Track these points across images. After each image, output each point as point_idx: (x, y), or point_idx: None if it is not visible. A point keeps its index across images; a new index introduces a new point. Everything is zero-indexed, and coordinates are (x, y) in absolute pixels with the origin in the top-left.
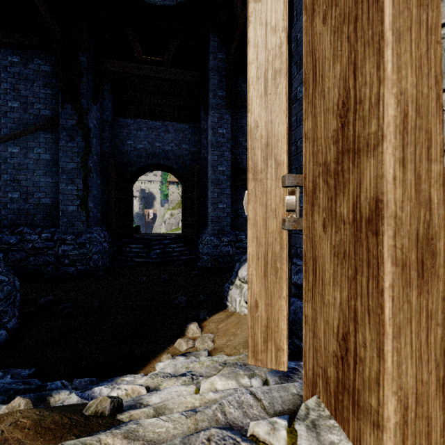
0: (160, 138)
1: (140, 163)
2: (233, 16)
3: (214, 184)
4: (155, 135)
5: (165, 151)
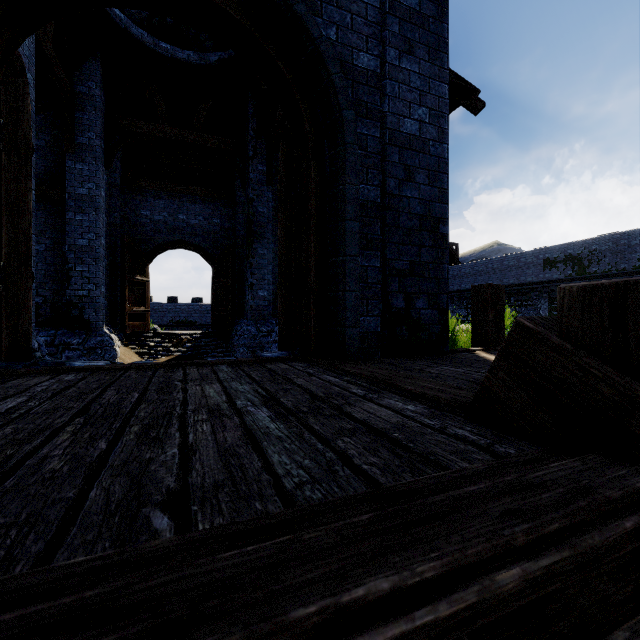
0: None
1: None
2: None
3: None
4: None
5: None
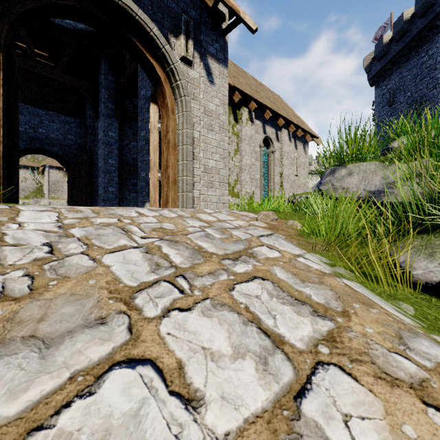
0: (44, 125)
1: (21, 145)
2: (122, 56)
3: (105, 173)
4: (38, 121)
5: (49, 138)
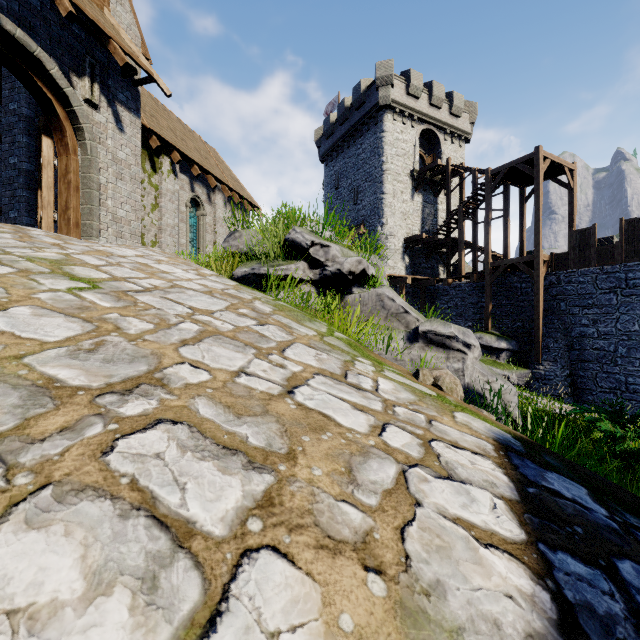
0: None
1: None
2: None
3: None
4: None
5: None
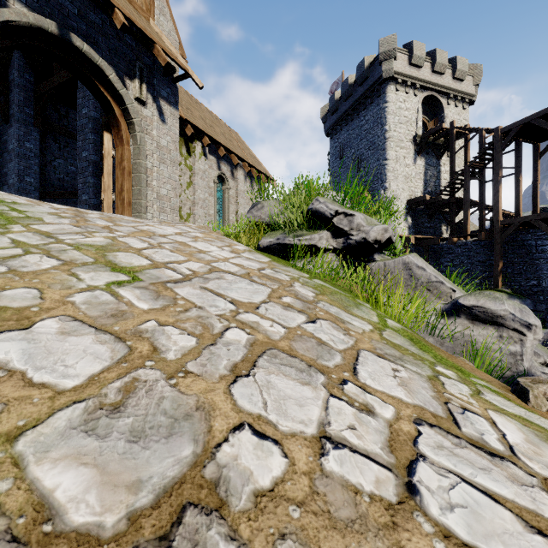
0: None
1: None
2: None
3: (21, 192)
4: None
5: None
